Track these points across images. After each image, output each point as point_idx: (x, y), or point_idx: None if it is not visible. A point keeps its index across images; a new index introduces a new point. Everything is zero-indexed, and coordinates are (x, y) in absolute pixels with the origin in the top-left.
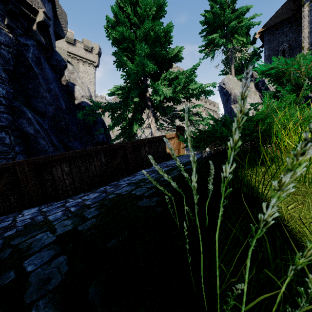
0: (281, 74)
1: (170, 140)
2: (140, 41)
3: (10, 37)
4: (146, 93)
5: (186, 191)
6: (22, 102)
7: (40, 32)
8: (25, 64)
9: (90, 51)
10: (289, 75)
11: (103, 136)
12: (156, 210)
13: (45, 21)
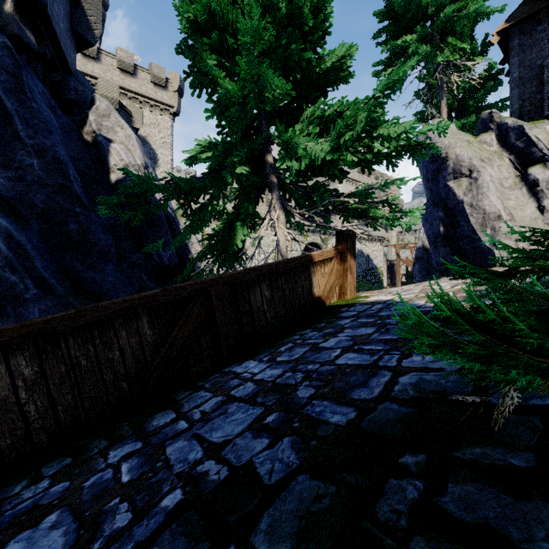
0: None
1: (322, 266)
2: None
3: None
4: (264, 156)
5: None
6: None
7: (23, 20)
8: None
9: (163, 87)
10: None
11: (171, 252)
12: None
13: None
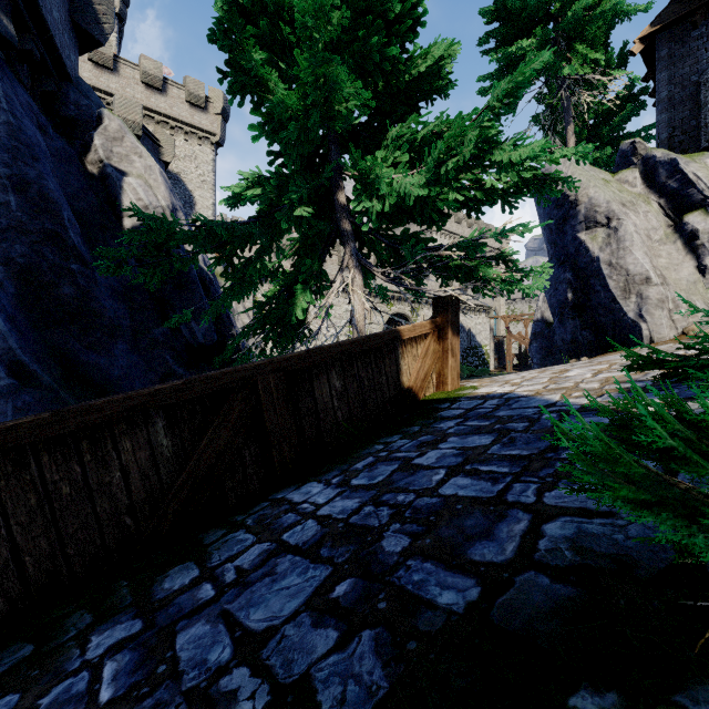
0: None
1: (413, 345)
2: None
3: None
4: (334, 194)
5: None
6: None
7: None
8: None
9: (202, 108)
10: None
11: (207, 326)
12: None
13: None
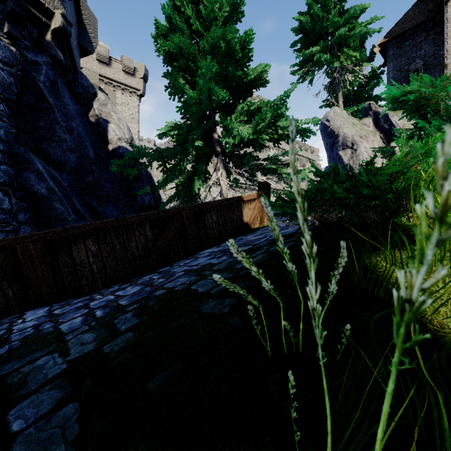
0: (423, 102)
1: (249, 204)
2: (204, 56)
3: (12, 52)
4: (212, 134)
5: (279, 289)
6: (29, 148)
7: (56, 45)
8: (34, 91)
9: (132, 74)
10: (436, 104)
11: (150, 197)
12: (230, 322)
13: (64, 28)
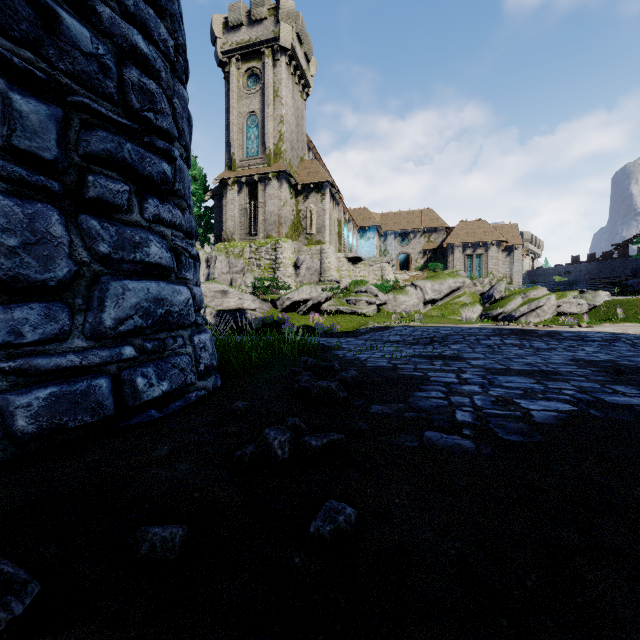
0: None
1: None
2: None
3: None
4: None
5: None
6: None
7: None
8: None
9: None
10: None
11: None
12: None
13: None
